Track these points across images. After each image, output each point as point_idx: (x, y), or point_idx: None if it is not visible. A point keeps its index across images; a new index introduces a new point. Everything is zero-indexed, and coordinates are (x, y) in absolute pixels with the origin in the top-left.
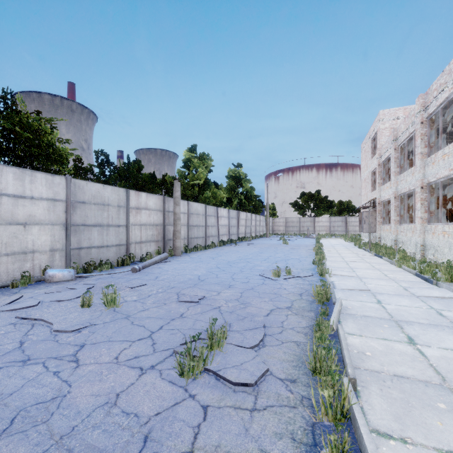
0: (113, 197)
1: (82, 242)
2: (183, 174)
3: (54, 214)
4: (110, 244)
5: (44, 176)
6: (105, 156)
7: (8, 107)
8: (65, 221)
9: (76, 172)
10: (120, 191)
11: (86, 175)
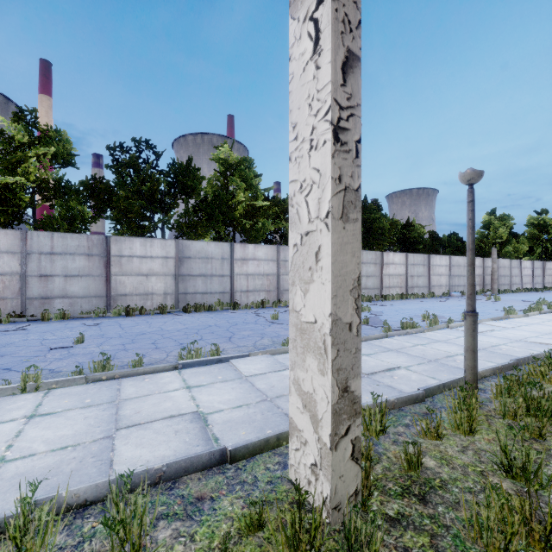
0: (462, 261)
1: (452, 283)
2: (482, 233)
3: (446, 271)
4: (461, 285)
5: (444, 257)
6: (434, 234)
7: (409, 225)
8: (448, 274)
9: (423, 246)
10: (464, 258)
11: (428, 248)
